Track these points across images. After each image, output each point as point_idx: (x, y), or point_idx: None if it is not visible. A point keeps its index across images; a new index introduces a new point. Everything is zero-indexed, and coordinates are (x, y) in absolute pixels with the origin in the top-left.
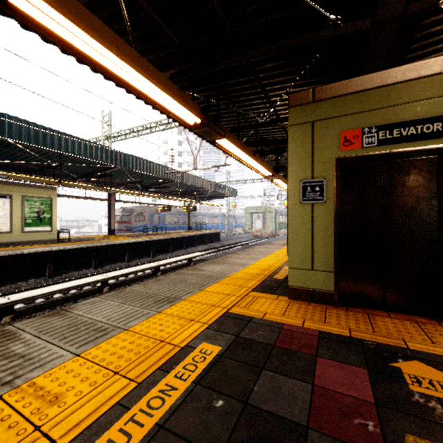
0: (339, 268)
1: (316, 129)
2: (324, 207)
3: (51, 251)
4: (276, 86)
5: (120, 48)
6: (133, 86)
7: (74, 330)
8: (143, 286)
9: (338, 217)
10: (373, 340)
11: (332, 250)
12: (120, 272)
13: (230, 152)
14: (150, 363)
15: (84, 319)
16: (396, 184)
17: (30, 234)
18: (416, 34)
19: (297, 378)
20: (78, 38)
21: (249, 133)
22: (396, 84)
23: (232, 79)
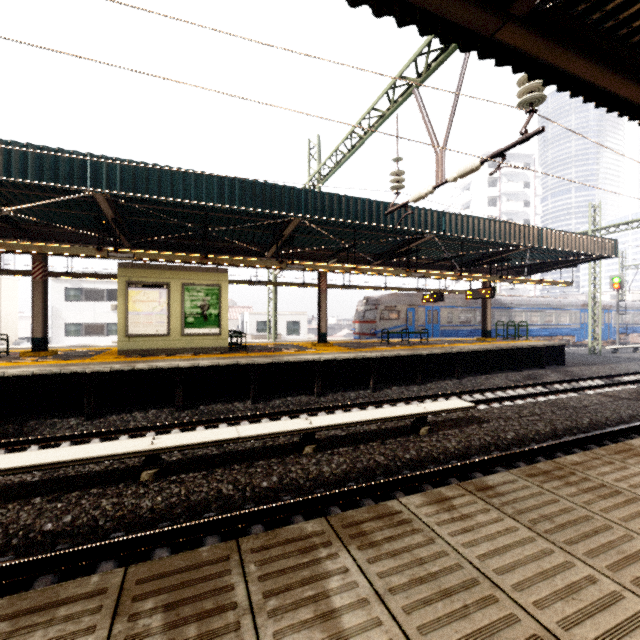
0: None
1: None
2: None
3: (181, 368)
4: None
5: None
6: None
7: None
8: None
9: None
10: None
11: None
12: (195, 436)
13: None
14: None
15: None
16: None
17: (193, 339)
18: None
19: None
20: None
21: None
22: None
23: None
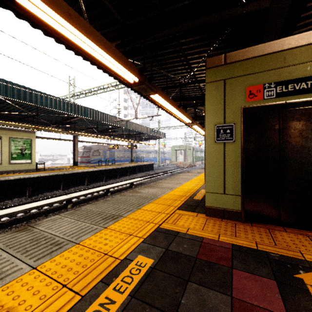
0: (244, 192)
1: (227, 85)
2: (234, 145)
3: (30, 178)
4: (195, 55)
5: (72, 17)
6: (85, 50)
7: (35, 244)
8: (95, 206)
9: (244, 153)
10: (276, 253)
11: (240, 179)
12: (80, 193)
13: (160, 105)
14: (94, 275)
15: (45, 234)
16: (289, 127)
17: (15, 165)
18: (302, 14)
19: (218, 290)
20: (37, 8)
21: (175, 91)
22: (290, 49)
23: (163, 50)
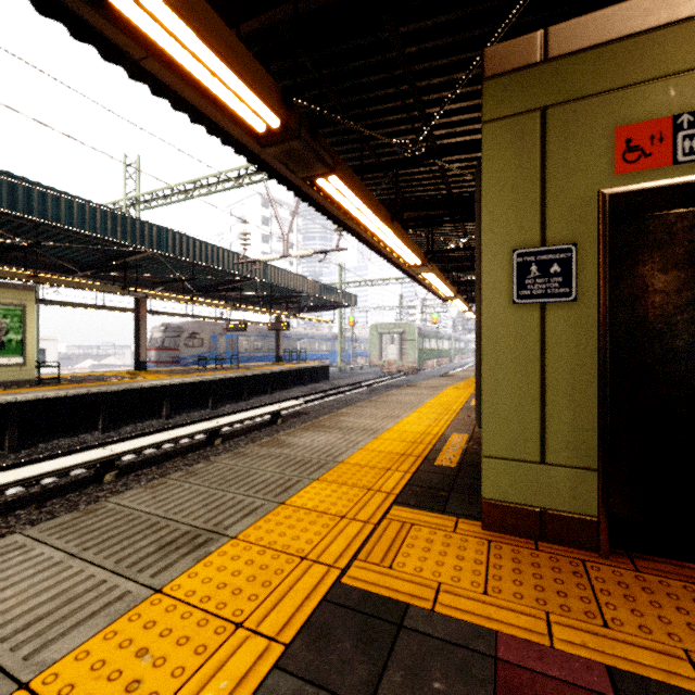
0: None
1: (553, 124)
2: (574, 312)
3: (15, 403)
4: (437, 78)
5: None
6: None
7: None
8: (150, 494)
9: None
10: None
11: (594, 418)
12: (140, 442)
13: (345, 211)
14: None
15: None
16: None
17: None
18: None
19: None
20: None
21: (381, 183)
22: None
23: (351, 61)
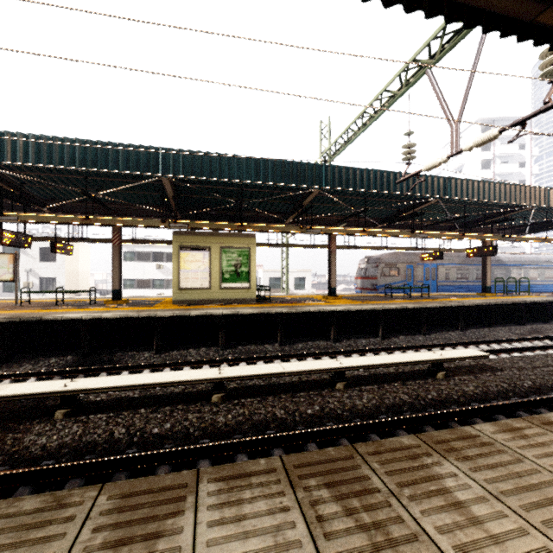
0: None
1: None
2: None
3: (224, 315)
4: None
5: None
6: None
7: None
8: None
9: None
10: None
11: None
12: (250, 369)
13: None
14: None
15: None
16: None
17: (228, 292)
18: None
19: None
20: None
21: None
22: None
23: None
